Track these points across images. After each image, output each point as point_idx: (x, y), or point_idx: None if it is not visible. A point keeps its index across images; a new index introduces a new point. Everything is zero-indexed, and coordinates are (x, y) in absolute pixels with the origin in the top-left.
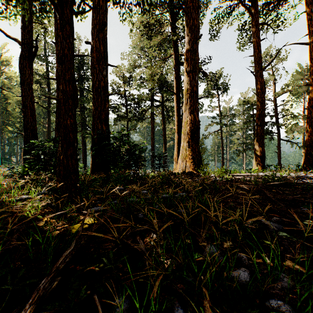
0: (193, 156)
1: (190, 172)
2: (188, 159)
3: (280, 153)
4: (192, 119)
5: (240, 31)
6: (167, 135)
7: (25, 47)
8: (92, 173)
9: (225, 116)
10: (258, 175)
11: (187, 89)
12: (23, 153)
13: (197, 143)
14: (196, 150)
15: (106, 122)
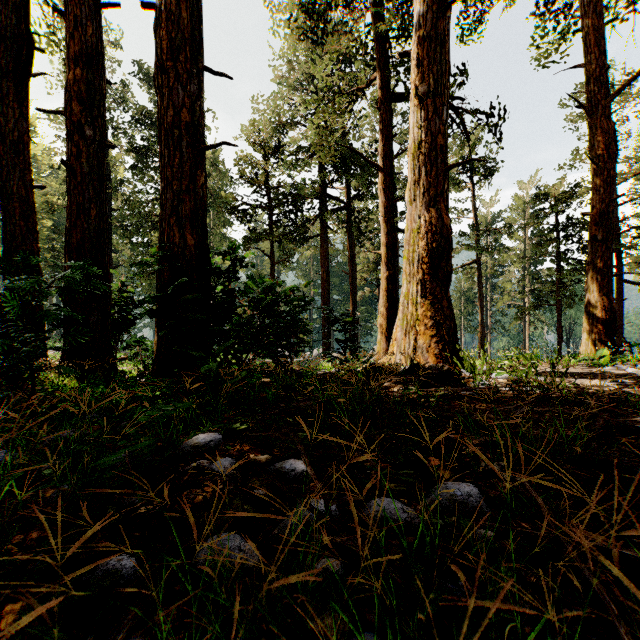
0: (438, 319)
1: (438, 367)
2: (421, 327)
3: (620, 312)
4: (433, 220)
5: (539, 15)
6: (359, 275)
7: (7, 46)
8: (155, 368)
9: (488, 230)
10: (626, 373)
11: (417, 142)
12: None
13: (446, 284)
14: (444, 304)
15: (199, 227)
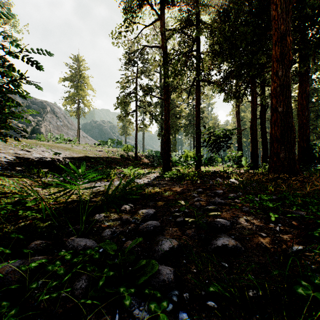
0: None
1: None
2: None
3: None
4: None
5: None
6: None
7: (262, 106)
8: None
9: None
10: None
11: None
12: (261, 158)
13: None
14: None
15: (307, 141)
